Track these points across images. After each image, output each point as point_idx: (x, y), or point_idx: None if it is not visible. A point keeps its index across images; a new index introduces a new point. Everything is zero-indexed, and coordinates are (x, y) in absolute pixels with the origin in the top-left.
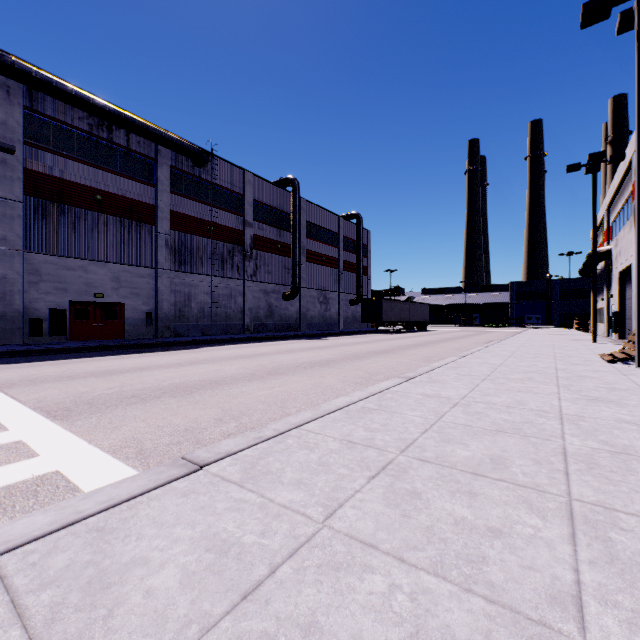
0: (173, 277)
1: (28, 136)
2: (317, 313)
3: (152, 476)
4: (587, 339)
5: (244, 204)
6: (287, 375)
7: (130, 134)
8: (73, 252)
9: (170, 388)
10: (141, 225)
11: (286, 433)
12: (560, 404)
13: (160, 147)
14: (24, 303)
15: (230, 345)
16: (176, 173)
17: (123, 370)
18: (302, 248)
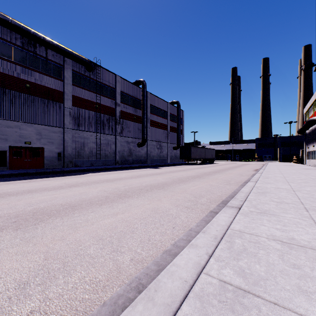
0: (74, 133)
1: None
2: (156, 154)
3: None
4: (312, 168)
5: (115, 93)
6: (132, 198)
7: (48, 50)
8: (11, 117)
9: (27, 215)
10: (54, 103)
11: None
12: None
13: (66, 58)
14: None
15: (104, 172)
16: (76, 74)
17: (14, 193)
18: (148, 119)
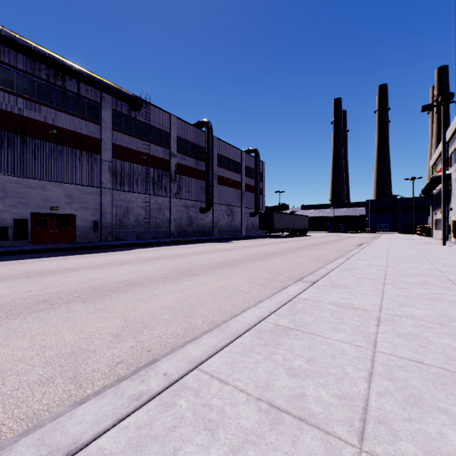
0: (114, 195)
1: None
2: (225, 222)
3: None
4: (435, 242)
5: (170, 140)
6: (198, 276)
7: (80, 83)
8: (33, 174)
9: (86, 291)
10: (89, 154)
11: (180, 381)
12: None
13: (104, 94)
14: None
15: (157, 247)
16: (117, 115)
17: (56, 270)
18: (214, 174)
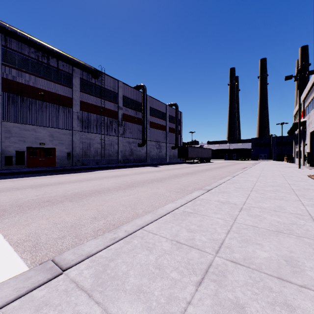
0: (81, 135)
1: (4, 61)
2: (155, 153)
3: (18, 283)
4: (294, 166)
5: (118, 98)
6: (138, 187)
7: (59, 61)
8: (28, 121)
9: (71, 195)
10: (64, 108)
11: (133, 234)
12: (306, 208)
13: (74, 68)
14: (2, 148)
15: (110, 170)
16: (83, 81)
17: (48, 184)
18: (147, 120)
